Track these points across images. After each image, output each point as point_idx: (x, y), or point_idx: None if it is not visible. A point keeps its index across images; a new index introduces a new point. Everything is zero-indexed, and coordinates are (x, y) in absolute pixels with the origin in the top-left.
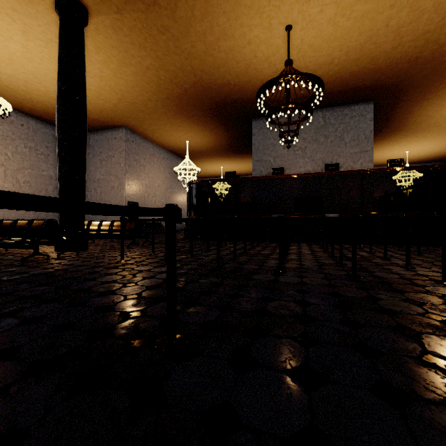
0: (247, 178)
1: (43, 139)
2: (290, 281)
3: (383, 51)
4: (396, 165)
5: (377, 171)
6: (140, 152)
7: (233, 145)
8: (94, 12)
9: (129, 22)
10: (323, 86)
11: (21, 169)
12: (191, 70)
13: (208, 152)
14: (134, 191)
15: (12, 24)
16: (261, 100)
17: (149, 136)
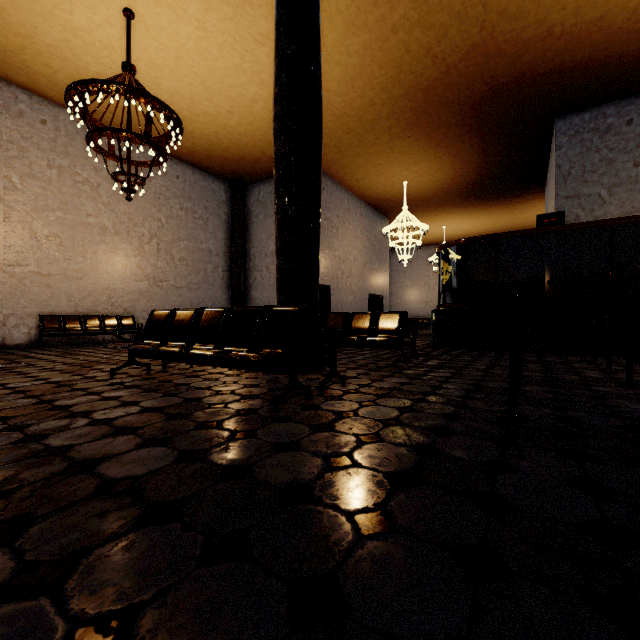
0: (596, 223)
1: (201, 196)
2: None
3: None
4: None
5: None
6: (332, 205)
7: (485, 183)
8: None
9: None
10: None
11: (177, 241)
12: (478, 16)
13: (432, 200)
14: (325, 268)
15: None
16: None
17: (345, 180)
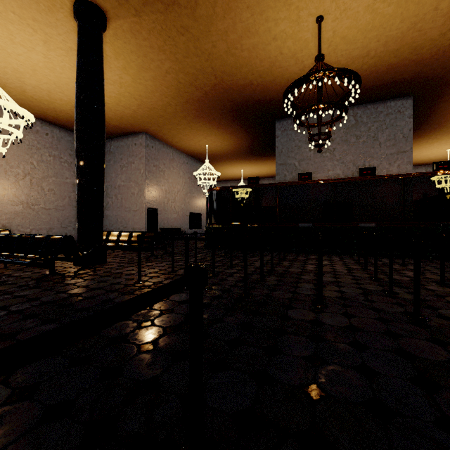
0: (271, 184)
1: (66, 147)
2: (337, 324)
3: (429, 38)
4: (445, 168)
5: (421, 175)
6: (160, 157)
7: (254, 148)
8: (112, 17)
9: (147, 25)
10: (359, 82)
11: (46, 177)
12: (211, 72)
13: (228, 155)
14: (154, 197)
15: (34, 34)
16: (288, 100)
17: (169, 141)
